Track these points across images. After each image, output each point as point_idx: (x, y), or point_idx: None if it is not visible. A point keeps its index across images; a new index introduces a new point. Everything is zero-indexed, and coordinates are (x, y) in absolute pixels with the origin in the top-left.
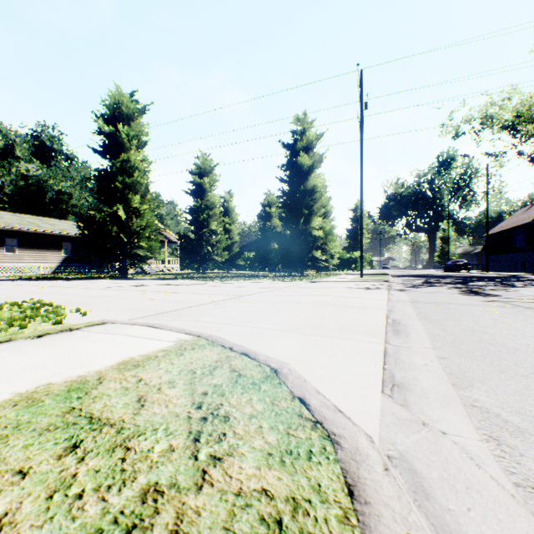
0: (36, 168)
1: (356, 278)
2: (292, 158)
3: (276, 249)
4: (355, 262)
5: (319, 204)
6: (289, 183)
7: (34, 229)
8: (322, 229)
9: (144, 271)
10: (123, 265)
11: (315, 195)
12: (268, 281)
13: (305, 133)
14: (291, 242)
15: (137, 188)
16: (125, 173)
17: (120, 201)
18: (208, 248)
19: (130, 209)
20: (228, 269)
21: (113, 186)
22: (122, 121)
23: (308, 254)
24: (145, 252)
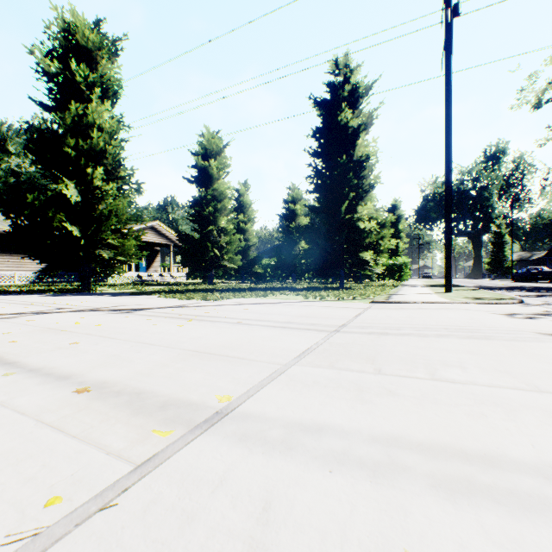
0: (27, 163)
1: (445, 293)
2: (329, 117)
3: (305, 250)
4: (400, 269)
5: (367, 185)
6: (324, 155)
7: (4, 228)
8: (373, 221)
9: (143, 281)
10: (85, 273)
11: (362, 172)
12: (296, 300)
13: (347, 83)
14: (327, 240)
15: (102, 159)
16: (82, 135)
17: (75, 177)
18: (215, 251)
19: (89, 188)
20: (243, 278)
21: (64, 155)
22: (79, 61)
23: (352, 256)
24: (114, 253)
